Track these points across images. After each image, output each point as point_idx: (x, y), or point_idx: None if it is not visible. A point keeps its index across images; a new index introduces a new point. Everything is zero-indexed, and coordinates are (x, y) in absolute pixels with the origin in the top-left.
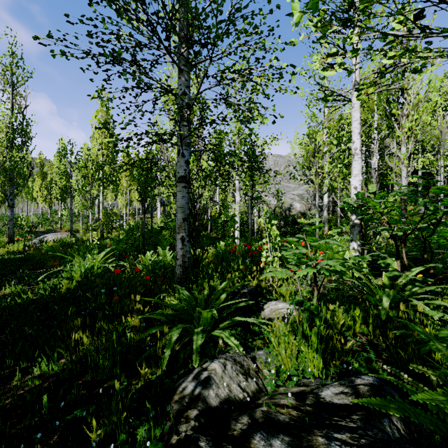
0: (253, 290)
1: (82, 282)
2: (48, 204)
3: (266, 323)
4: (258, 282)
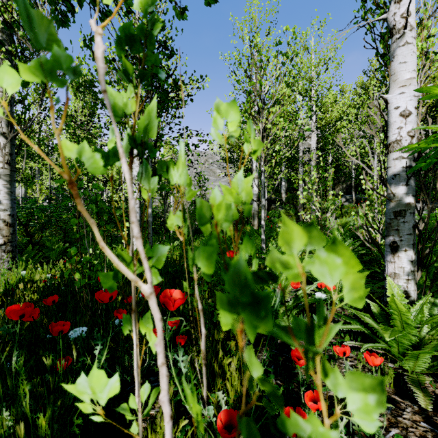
0: None
1: None
2: None
3: None
4: None
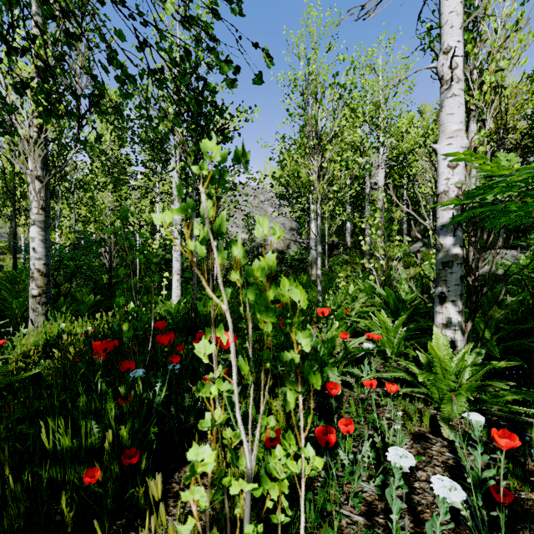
0: None
1: None
2: None
3: None
4: None
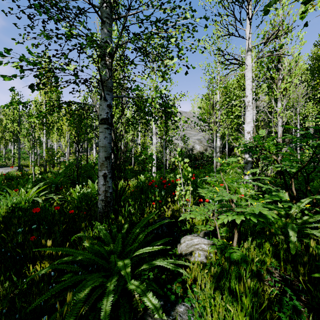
0: (168, 222)
1: (7, 218)
2: (3, 144)
3: (184, 264)
4: (172, 212)
